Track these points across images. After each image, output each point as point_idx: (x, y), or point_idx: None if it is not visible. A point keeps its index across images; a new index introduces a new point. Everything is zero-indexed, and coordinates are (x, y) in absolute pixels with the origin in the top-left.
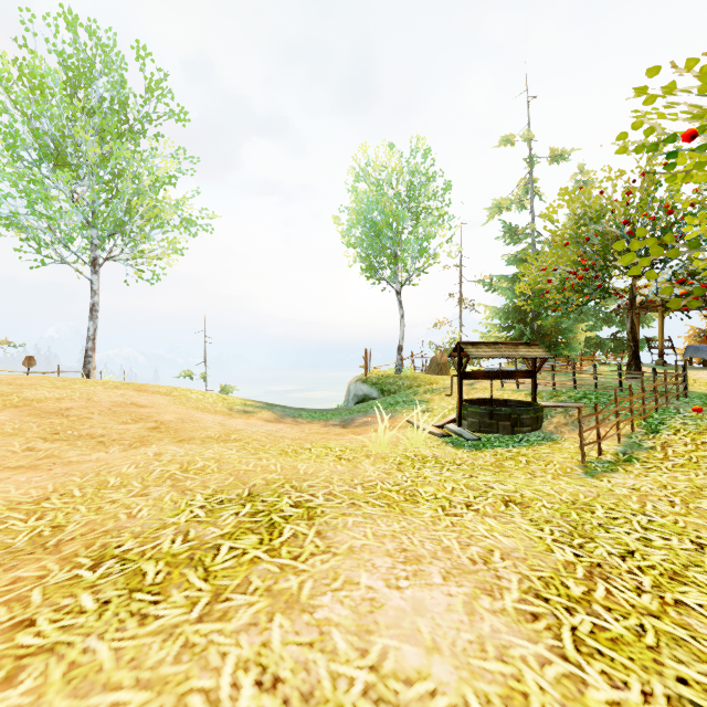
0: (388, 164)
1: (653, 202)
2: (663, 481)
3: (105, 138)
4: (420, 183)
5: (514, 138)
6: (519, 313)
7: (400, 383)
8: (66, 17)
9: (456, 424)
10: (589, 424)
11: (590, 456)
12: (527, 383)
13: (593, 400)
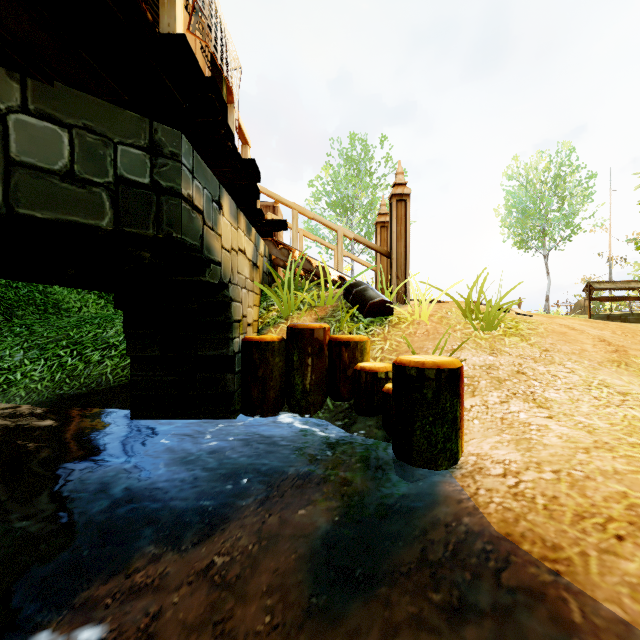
0: (536, 164)
1: None
2: None
3: (359, 189)
4: (565, 175)
5: None
6: None
7: None
8: (351, 137)
9: None
10: None
11: None
12: None
13: None
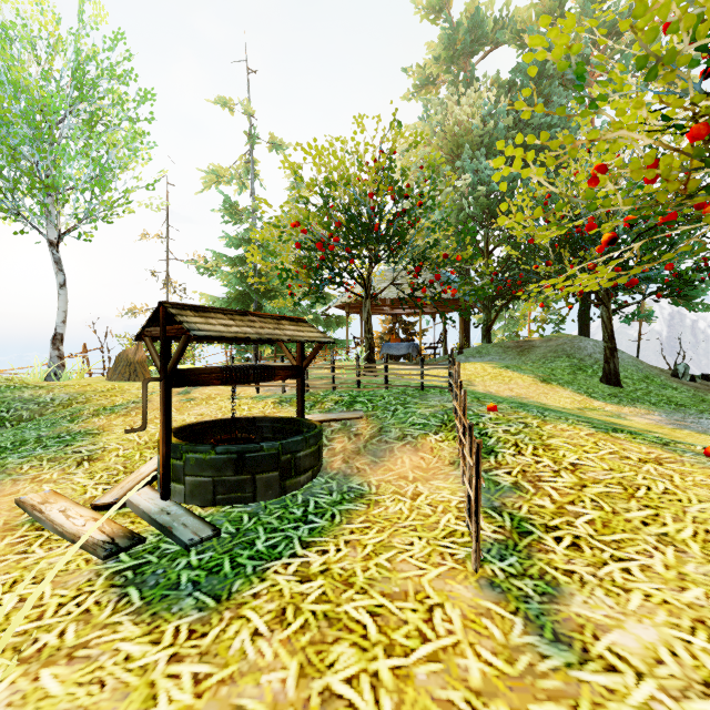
0: (31, 17)
1: (390, 184)
2: (669, 598)
3: None
4: (97, 75)
5: (233, 105)
6: (242, 302)
7: (46, 399)
8: None
9: (157, 490)
10: (392, 448)
11: (458, 534)
12: (271, 386)
13: (369, 405)
